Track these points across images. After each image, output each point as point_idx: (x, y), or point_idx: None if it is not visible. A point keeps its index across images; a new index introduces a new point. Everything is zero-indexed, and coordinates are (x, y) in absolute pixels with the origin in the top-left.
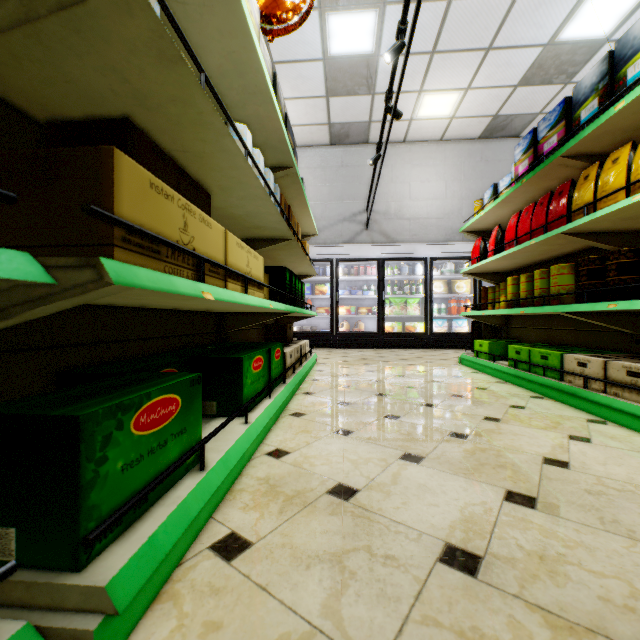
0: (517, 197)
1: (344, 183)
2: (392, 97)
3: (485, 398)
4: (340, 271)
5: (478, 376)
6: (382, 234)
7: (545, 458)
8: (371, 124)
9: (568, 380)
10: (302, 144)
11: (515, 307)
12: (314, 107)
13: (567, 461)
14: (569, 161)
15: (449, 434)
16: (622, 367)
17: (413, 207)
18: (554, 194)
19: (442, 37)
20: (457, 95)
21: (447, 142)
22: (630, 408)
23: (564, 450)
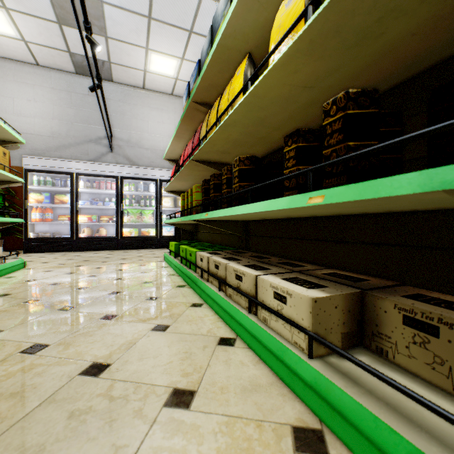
0: (185, 134)
1: (90, 110)
2: (91, 29)
3: (137, 292)
4: (82, 184)
5: (162, 270)
6: (126, 158)
7: (92, 364)
8: (111, 65)
9: (198, 271)
10: (45, 64)
11: (181, 216)
12: (48, 30)
13: (111, 363)
14: (199, 107)
15: (25, 349)
16: (213, 261)
17: (151, 140)
18: (196, 132)
19: (154, 7)
20: (176, 61)
21: (177, 97)
22: (212, 293)
23: (128, 347)
